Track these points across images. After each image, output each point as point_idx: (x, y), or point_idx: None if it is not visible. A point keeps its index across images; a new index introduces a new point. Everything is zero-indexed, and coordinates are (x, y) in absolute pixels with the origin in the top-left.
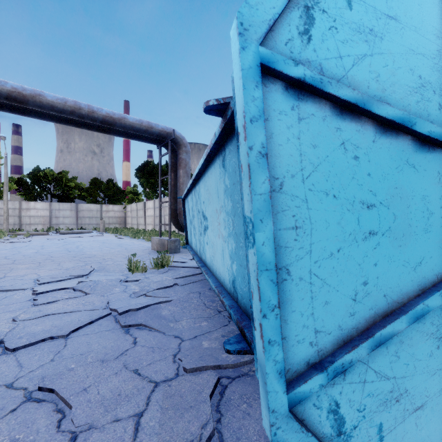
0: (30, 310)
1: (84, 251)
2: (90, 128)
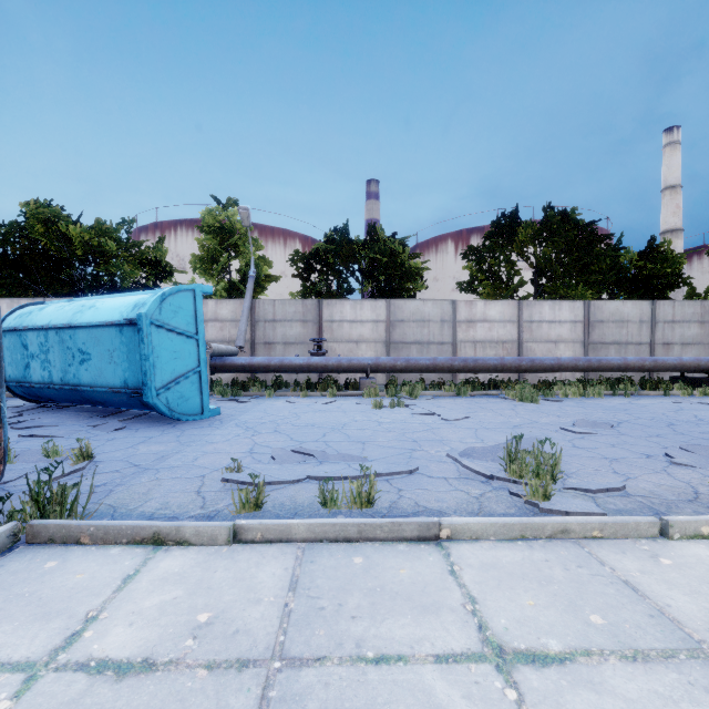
0: None
1: None
2: None
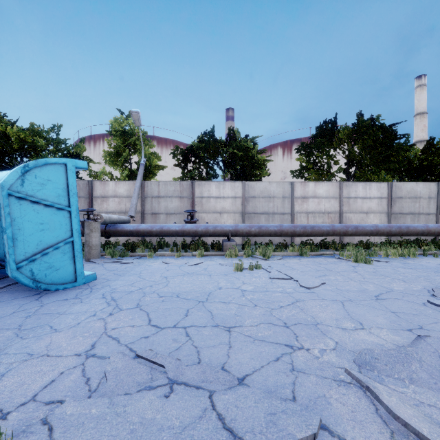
0: None
1: None
2: None
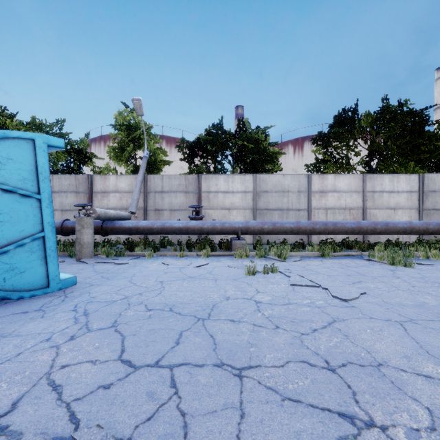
0: None
1: None
2: None
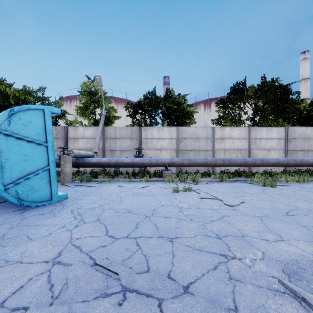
0: None
1: None
2: None
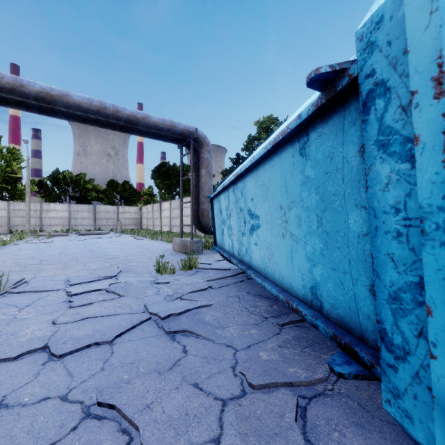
0: (67, 312)
1: (107, 252)
2: (114, 128)
